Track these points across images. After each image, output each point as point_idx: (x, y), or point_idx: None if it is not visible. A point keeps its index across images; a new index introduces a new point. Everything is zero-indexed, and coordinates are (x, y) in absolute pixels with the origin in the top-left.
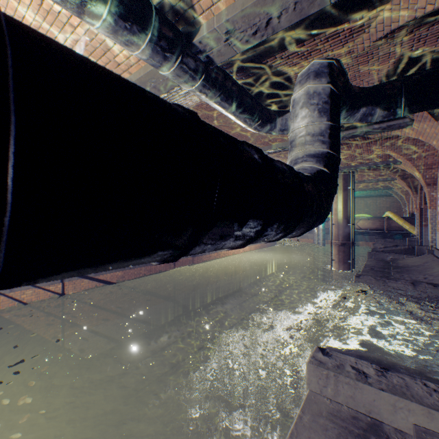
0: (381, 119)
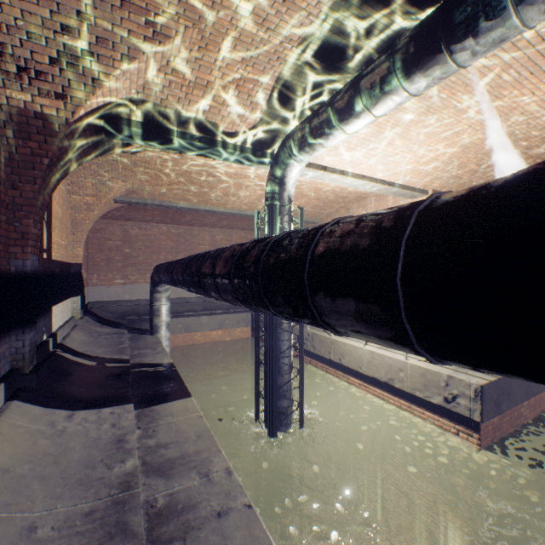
0: None
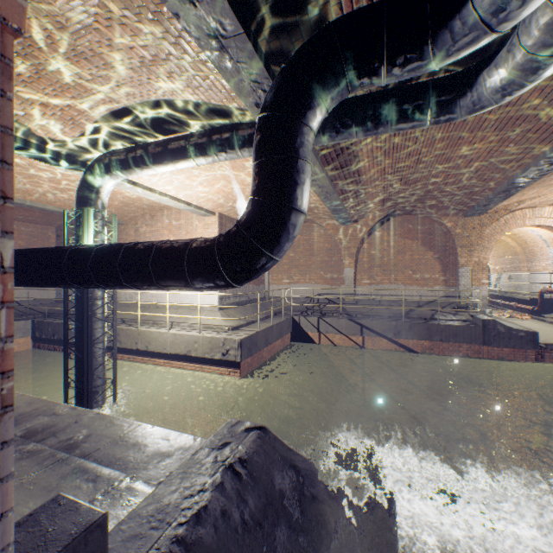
0: None
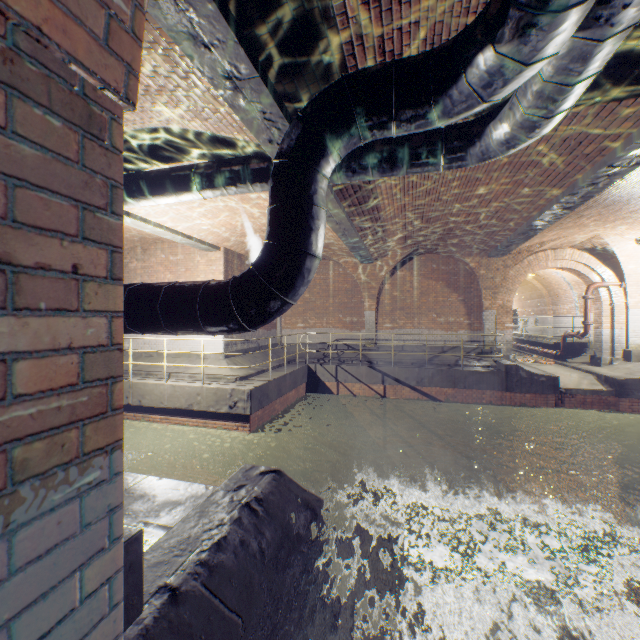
0: (527, 53)
